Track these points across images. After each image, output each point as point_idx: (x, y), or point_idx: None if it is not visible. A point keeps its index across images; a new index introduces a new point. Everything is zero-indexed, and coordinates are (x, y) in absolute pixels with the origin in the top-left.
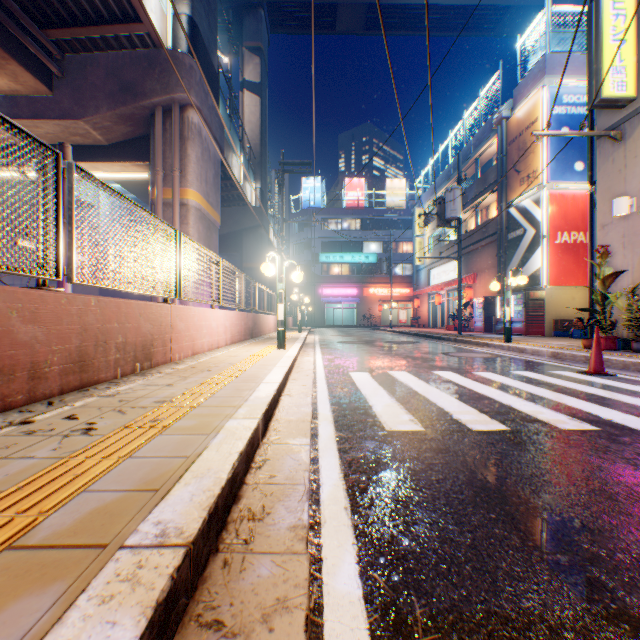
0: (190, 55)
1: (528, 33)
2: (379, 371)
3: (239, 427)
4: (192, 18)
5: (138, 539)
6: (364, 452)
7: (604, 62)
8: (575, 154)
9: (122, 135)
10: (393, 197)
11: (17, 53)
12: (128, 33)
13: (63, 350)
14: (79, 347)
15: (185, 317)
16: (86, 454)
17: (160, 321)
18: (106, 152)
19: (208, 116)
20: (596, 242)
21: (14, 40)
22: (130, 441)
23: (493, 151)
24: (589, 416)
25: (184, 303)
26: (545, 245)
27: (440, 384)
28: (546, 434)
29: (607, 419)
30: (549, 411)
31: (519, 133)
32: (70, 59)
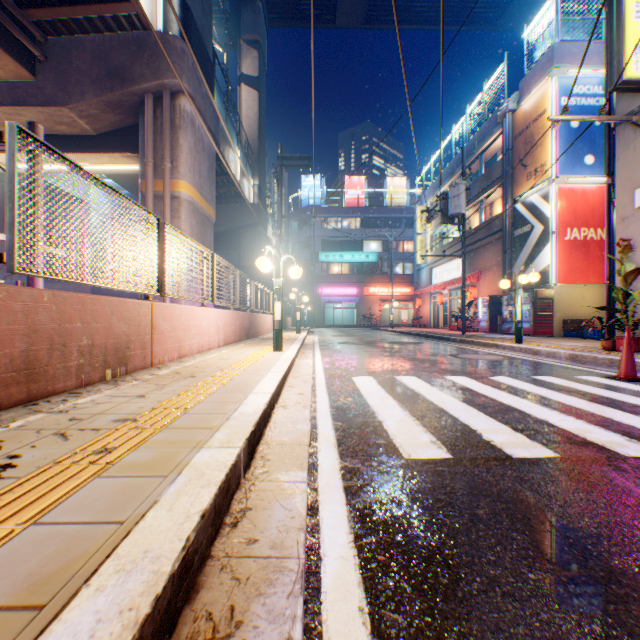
0: (182, 39)
1: (535, 22)
2: (385, 376)
3: (210, 463)
4: None
5: None
6: (379, 494)
7: (627, 41)
8: (585, 147)
9: (110, 124)
10: (393, 195)
11: None
12: (115, 13)
13: (1, 356)
14: (25, 352)
15: (170, 316)
16: None
17: (138, 320)
18: (94, 142)
19: (202, 105)
20: (615, 236)
21: None
22: (49, 490)
23: (498, 146)
24: None
25: (176, 302)
26: (554, 242)
27: (457, 392)
28: (609, 464)
29: None
30: (597, 429)
31: (526, 126)
32: (54, 42)
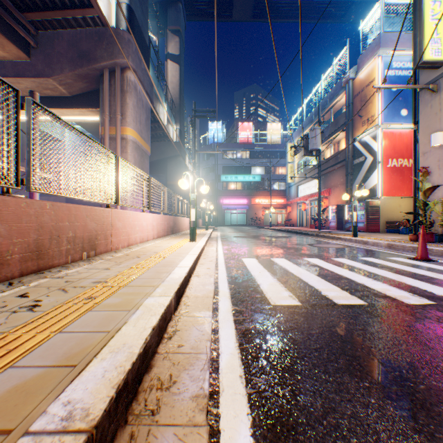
0: (128, 32)
1: (368, 19)
2: (264, 257)
3: (155, 304)
4: (130, 6)
5: (43, 423)
6: (255, 323)
7: (425, 35)
8: (401, 104)
9: (80, 89)
10: (272, 136)
11: (3, 29)
12: (84, 16)
13: (22, 242)
14: (36, 240)
15: (122, 218)
16: (24, 329)
17: (103, 221)
18: (69, 101)
19: (141, 76)
20: (418, 165)
21: (1, 20)
22: (64, 317)
23: (342, 102)
24: (425, 293)
25: (124, 209)
26: (380, 168)
27: (309, 267)
28: (396, 308)
29: (440, 295)
30: (394, 289)
31: (361, 89)
32: (42, 34)
